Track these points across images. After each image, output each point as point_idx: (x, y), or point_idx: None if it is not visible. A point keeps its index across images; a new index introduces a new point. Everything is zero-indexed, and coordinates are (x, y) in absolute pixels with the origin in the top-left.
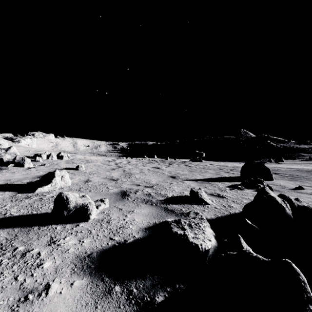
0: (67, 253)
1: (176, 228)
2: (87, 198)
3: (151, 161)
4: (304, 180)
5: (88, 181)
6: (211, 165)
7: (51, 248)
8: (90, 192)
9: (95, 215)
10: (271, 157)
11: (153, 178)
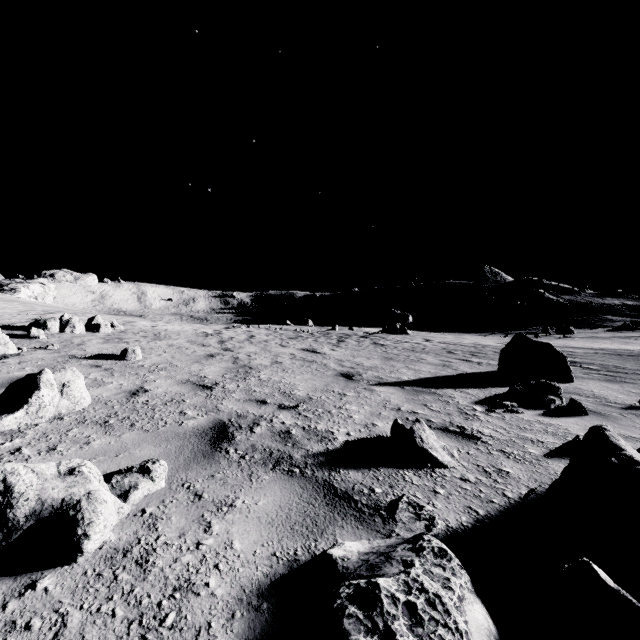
0: None
1: (364, 637)
2: (82, 478)
3: (301, 333)
4: (639, 379)
5: (140, 391)
6: (428, 343)
7: None
8: (131, 429)
9: (112, 527)
10: (546, 323)
11: (301, 379)
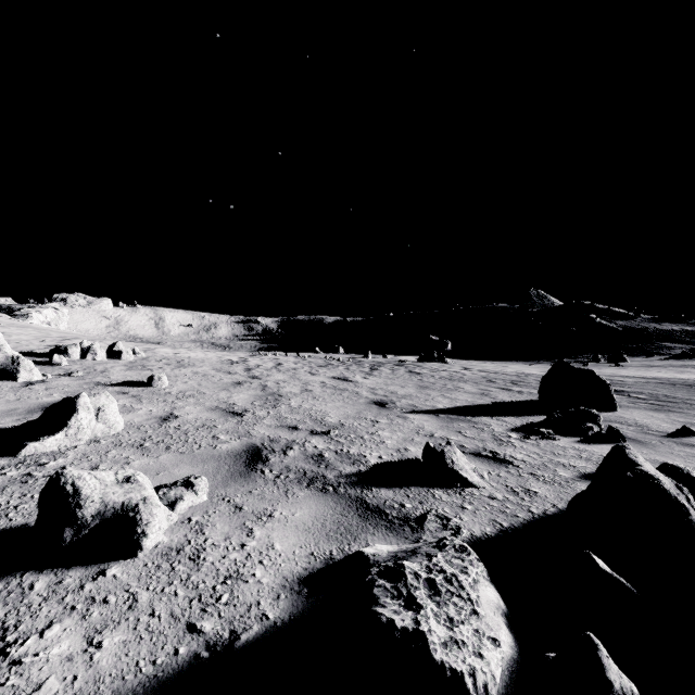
0: None
1: (391, 600)
2: (137, 486)
3: (331, 360)
4: (688, 408)
5: (170, 417)
6: (467, 372)
7: None
8: (167, 451)
9: (164, 531)
10: (598, 350)
11: (332, 407)
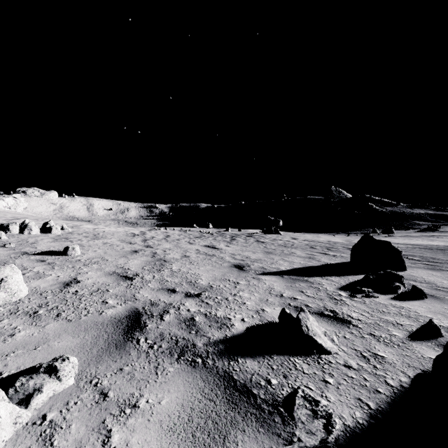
0: None
1: None
2: None
3: (204, 233)
4: None
5: (72, 282)
6: (295, 241)
7: None
8: (56, 319)
9: (4, 443)
10: (375, 226)
11: (203, 270)
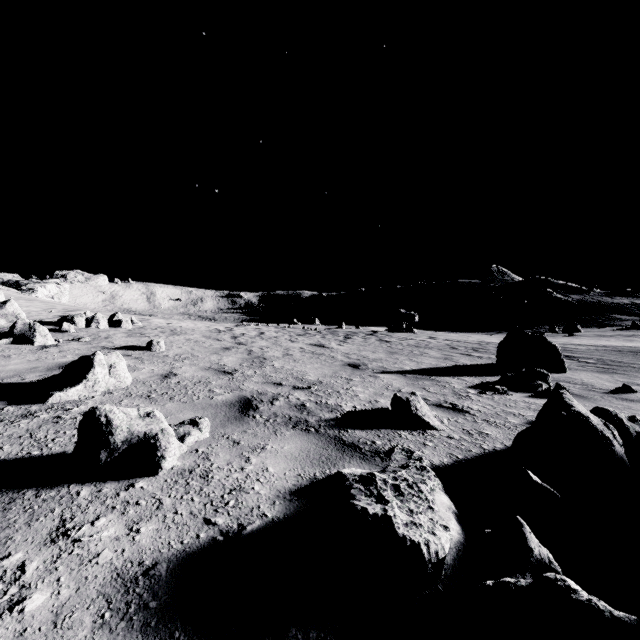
0: (94, 564)
1: (365, 497)
2: (156, 420)
3: (309, 330)
4: (631, 371)
5: (170, 375)
6: (432, 340)
7: (55, 552)
8: (171, 401)
9: (177, 458)
10: (554, 322)
11: (311, 368)
